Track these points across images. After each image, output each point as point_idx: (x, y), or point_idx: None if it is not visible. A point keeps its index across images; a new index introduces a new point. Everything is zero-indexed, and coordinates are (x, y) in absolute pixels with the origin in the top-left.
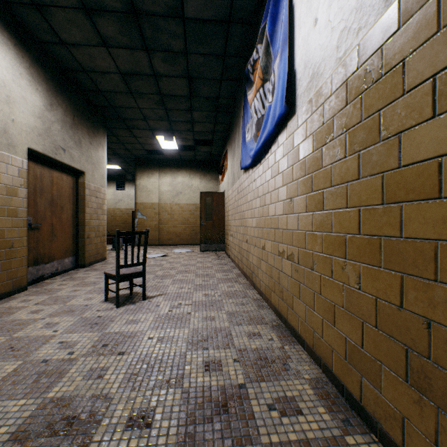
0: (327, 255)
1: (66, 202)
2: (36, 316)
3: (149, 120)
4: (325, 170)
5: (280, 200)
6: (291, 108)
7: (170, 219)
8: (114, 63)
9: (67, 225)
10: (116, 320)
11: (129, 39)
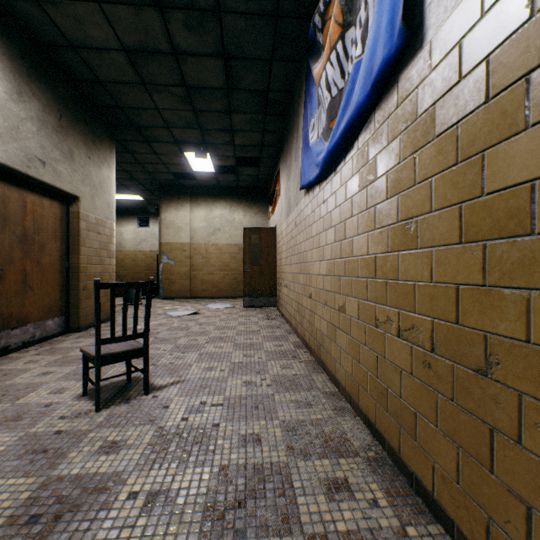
0: None
1: (48, 238)
2: None
3: (172, 128)
4: None
5: (380, 227)
6: (411, 41)
7: (204, 264)
8: (113, 32)
9: (51, 272)
10: (84, 441)
11: None
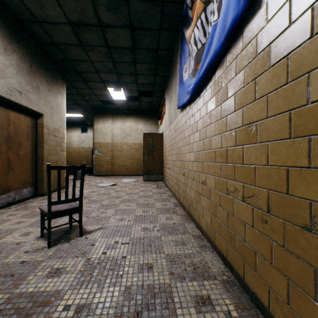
0: None
1: (24, 139)
2: None
3: (100, 73)
4: None
5: (230, 129)
6: (252, 5)
7: (120, 155)
8: (62, 12)
9: (25, 160)
10: (38, 268)
11: None
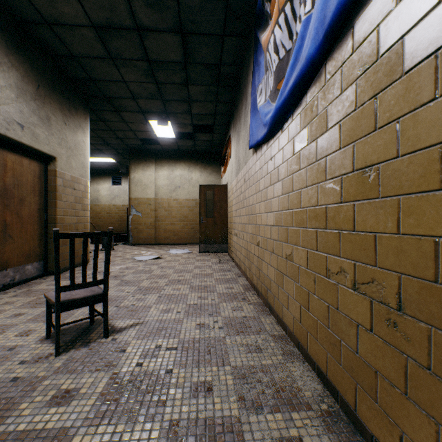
0: None
1: (27, 193)
2: None
3: (138, 99)
4: None
5: (332, 177)
6: None
7: (167, 216)
8: (82, 9)
9: (30, 223)
10: (37, 390)
11: None
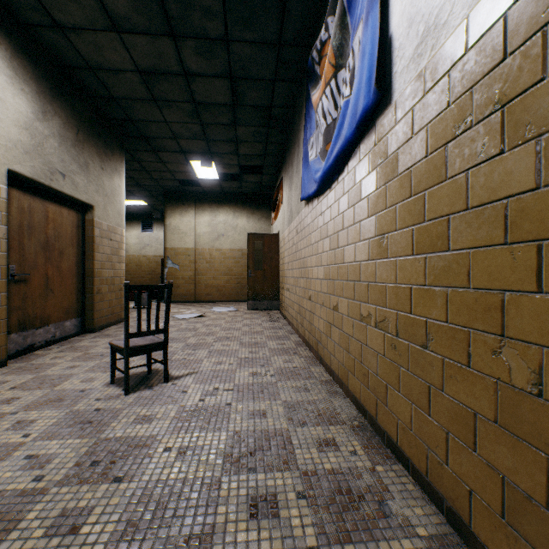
0: (458, 326)
1: (67, 245)
2: (6, 409)
3: (180, 139)
4: (452, 182)
5: (363, 239)
6: (383, 96)
7: (208, 269)
8: (129, 56)
9: (69, 277)
10: (120, 416)
11: (148, 19)
